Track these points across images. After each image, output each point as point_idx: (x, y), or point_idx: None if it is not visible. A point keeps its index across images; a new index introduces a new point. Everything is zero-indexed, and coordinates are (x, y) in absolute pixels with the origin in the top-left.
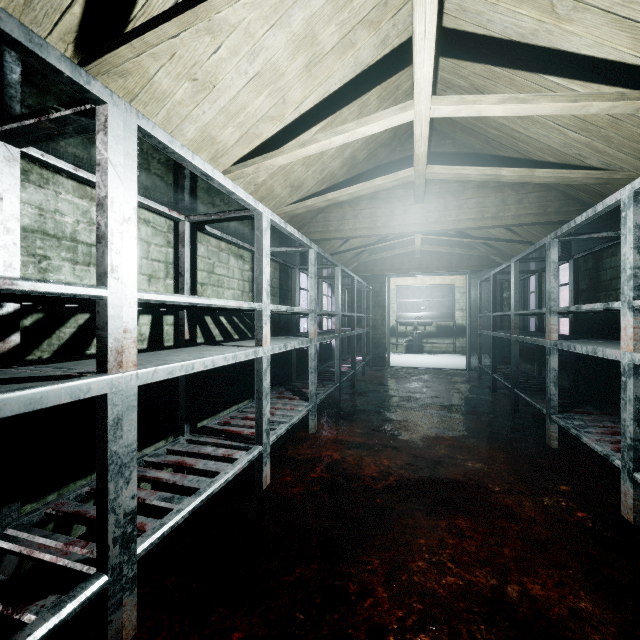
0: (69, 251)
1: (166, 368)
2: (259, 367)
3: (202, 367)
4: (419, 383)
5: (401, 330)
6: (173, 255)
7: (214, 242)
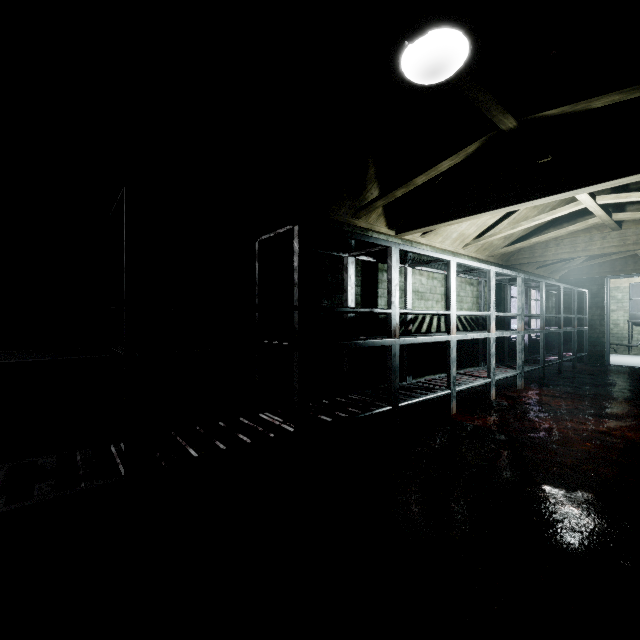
0: (417, 296)
1: (461, 336)
2: (489, 342)
3: (470, 337)
4: (635, 377)
5: (637, 331)
6: (443, 290)
7: (459, 280)
